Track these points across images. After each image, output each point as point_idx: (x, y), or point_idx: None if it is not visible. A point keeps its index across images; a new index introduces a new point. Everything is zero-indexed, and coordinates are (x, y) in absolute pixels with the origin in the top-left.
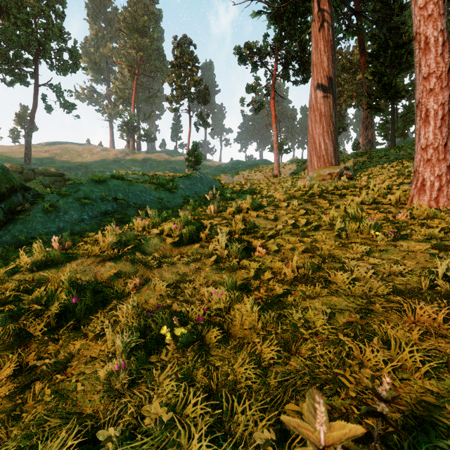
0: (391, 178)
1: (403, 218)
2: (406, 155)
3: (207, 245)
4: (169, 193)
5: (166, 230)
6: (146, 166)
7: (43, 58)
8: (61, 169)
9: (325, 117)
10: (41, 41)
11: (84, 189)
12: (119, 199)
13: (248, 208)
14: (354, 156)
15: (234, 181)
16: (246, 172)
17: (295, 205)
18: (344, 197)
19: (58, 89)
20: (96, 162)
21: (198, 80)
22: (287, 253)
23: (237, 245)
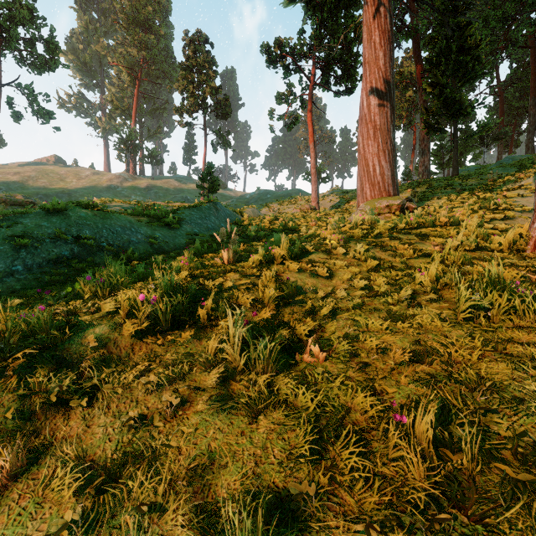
0: (478, 213)
1: None
2: (474, 184)
3: (209, 331)
4: (167, 229)
5: (127, 304)
6: (150, 196)
7: (8, 48)
8: (35, 196)
9: (380, 131)
10: (3, 25)
11: (25, 222)
12: (83, 238)
13: (284, 256)
14: (410, 186)
15: (261, 214)
16: (276, 204)
17: (358, 251)
18: (425, 239)
19: (30, 91)
20: (84, 188)
21: (216, 87)
22: (372, 358)
23: (267, 343)
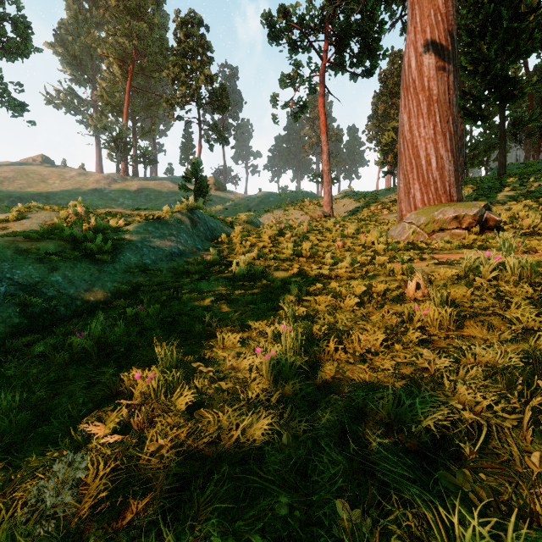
0: None
1: None
2: None
3: None
4: (86, 263)
5: None
6: (140, 198)
7: None
8: (6, 199)
9: (439, 103)
10: None
11: None
12: None
13: None
14: None
15: (261, 224)
16: (280, 209)
17: None
18: None
19: None
20: (66, 190)
21: (211, 75)
22: None
23: None
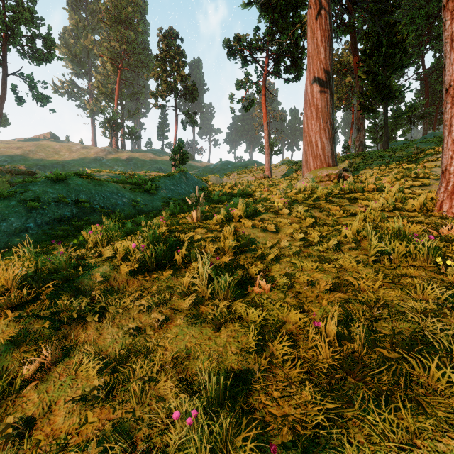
0: (400, 180)
1: (452, 232)
2: (401, 157)
3: (184, 271)
4: (146, 194)
5: (122, 251)
6: (130, 166)
7: (12, 43)
8: (34, 167)
9: (322, 113)
10: (9, 25)
11: (34, 189)
12: (80, 202)
13: (241, 215)
14: (348, 158)
15: (223, 182)
16: (235, 173)
17: (300, 212)
18: (354, 202)
19: (30, 79)
20: (75, 160)
21: (185, 75)
22: (304, 289)
23: (227, 278)
